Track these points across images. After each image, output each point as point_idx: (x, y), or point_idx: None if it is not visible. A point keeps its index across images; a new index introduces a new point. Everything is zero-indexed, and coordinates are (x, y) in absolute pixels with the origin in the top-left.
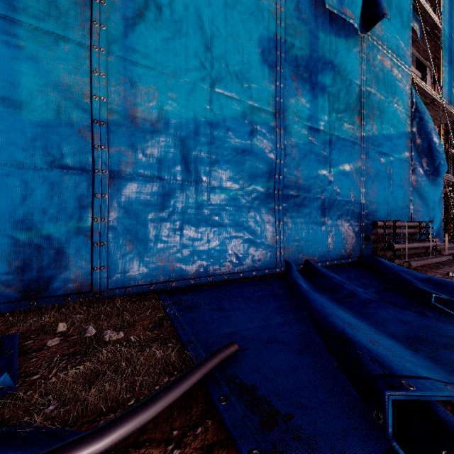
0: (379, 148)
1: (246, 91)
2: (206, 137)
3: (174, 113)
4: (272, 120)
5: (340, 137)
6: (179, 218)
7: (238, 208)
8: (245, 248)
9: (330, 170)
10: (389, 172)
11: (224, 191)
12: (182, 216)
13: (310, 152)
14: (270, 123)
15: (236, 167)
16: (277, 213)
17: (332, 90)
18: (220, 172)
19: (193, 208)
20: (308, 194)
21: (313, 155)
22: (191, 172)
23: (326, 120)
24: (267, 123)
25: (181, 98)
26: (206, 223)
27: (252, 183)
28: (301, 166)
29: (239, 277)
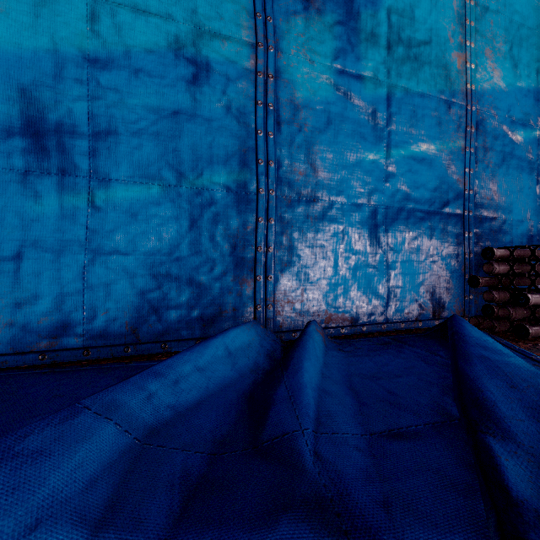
0: (508, 114)
1: (182, 0)
2: (82, 86)
3: (5, 39)
4: (246, 56)
5: (412, 91)
6: (17, 236)
7: (162, 220)
8: (178, 296)
9: (390, 153)
10: (532, 159)
11: (128, 189)
12: (24, 232)
13: (339, 117)
14: (241, 61)
15: (157, 142)
16: (259, 231)
17: (393, 2)
18: (117, 151)
19: (50, 218)
20: (334, 196)
21: (346, 124)
22: (47, 150)
23: (379, 59)
24: (232, 62)
25: (22, 12)
26: (81, 247)
27: (198, 174)
28: (318, 144)
29: (164, 351)
